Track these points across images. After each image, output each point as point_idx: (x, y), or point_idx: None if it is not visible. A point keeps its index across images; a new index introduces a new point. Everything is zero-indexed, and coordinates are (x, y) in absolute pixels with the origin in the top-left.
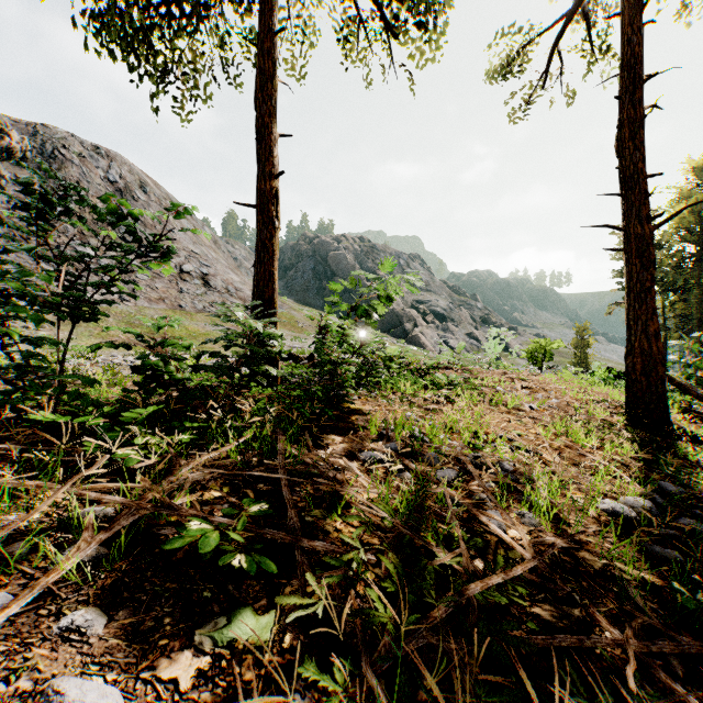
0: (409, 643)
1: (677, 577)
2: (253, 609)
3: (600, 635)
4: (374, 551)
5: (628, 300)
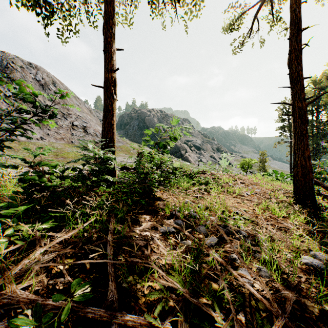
0: None
1: None
2: None
3: None
4: (170, 318)
5: (294, 140)
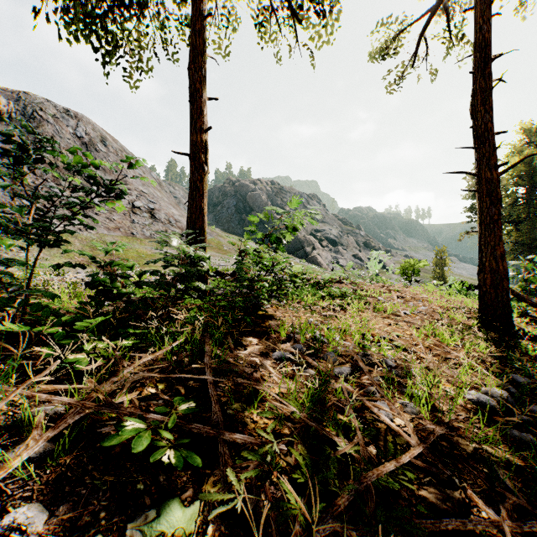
0: (317, 530)
1: (535, 458)
2: (180, 500)
3: (478, 515)
4: (285, 442)
5: (480, 229)
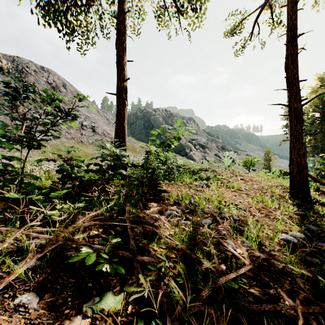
0: (190, 309)
1: (318, 272)
2: (112, 292)
3: (283, 303)
4: (172, 261)
5: (290, 139)
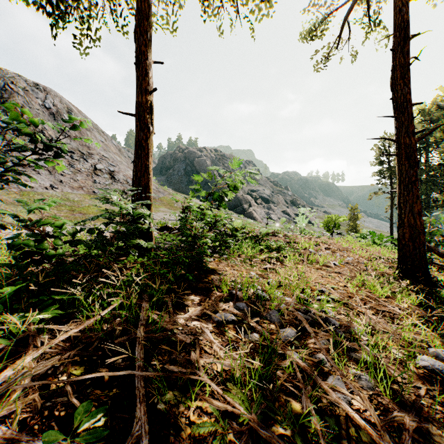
0: None
1: None
2: None
3: None
4: None
5: (399, 189)
